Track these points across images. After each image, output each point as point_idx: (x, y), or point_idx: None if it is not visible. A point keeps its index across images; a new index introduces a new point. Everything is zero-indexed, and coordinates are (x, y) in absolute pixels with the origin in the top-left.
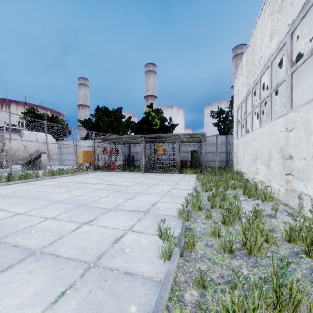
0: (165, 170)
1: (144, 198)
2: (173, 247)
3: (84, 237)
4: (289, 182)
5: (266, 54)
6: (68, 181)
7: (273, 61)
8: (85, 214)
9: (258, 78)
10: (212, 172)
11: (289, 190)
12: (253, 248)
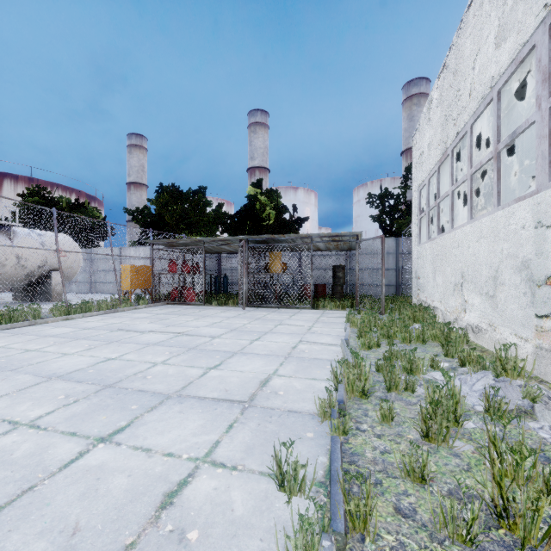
0: (284, 303)
1: (243, 365)
2: (319, 541)
3: (87, 489)
4: (545, 333)
5: (487, 75)
6: (95, 326)
7: (502, 89)
8: (110, 411)
9: (467, 127)
10: (374, 306)
11: (545, 351)
12: (527, 529)
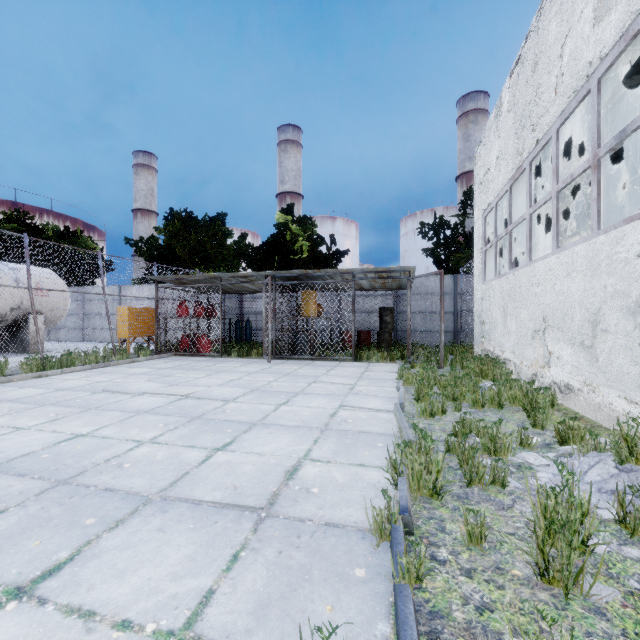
0: (320, 354)
1: (263, 444)
2: None
3: None
4: None
5: (582, 61)
6: (74, 386)
7: (604, 78)
8: (50, 529)
9: (551, 132)
10: (430, 358)
11: None
12: None
